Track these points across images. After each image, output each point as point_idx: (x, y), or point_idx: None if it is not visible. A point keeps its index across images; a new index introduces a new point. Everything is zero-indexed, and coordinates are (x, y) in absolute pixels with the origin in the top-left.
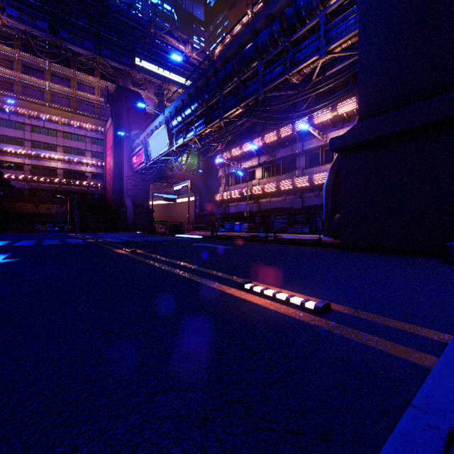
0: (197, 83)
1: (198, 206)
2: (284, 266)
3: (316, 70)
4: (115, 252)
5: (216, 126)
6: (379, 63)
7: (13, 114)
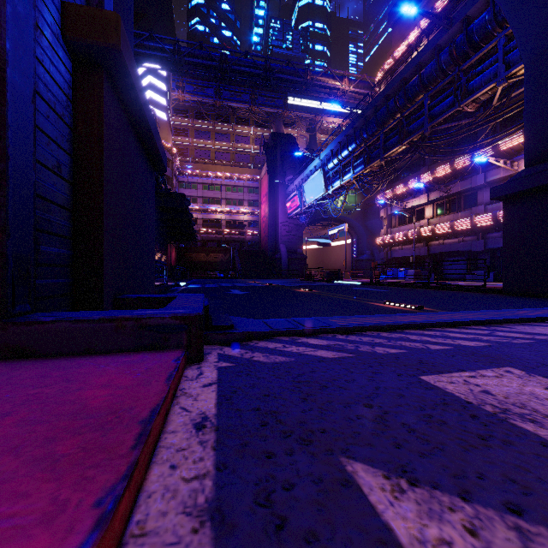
0: (355, 124)
1: (355, 250)
2: (421, 300)
3: (495, 96)
4: (299, 291)
5: (376, 166)
6: (545, 110)
7: (190, 176)
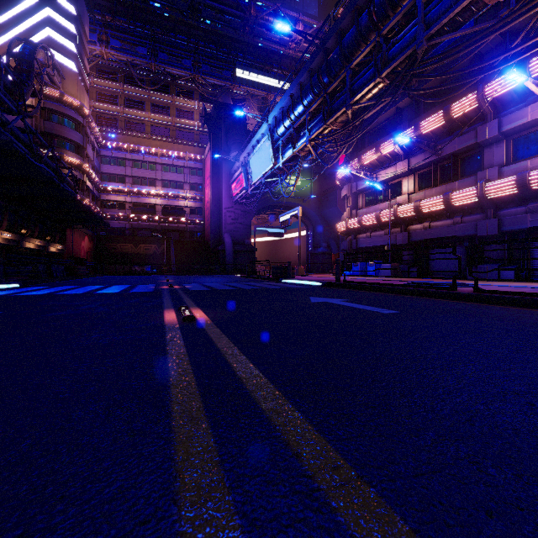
0: (312, 63)
1: (310, 242)
2: None
3: None
4: (154, 320)
5: (340, 121)
6: None
7: (116, 150)
